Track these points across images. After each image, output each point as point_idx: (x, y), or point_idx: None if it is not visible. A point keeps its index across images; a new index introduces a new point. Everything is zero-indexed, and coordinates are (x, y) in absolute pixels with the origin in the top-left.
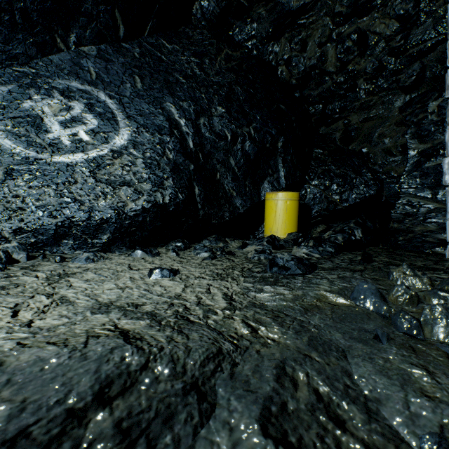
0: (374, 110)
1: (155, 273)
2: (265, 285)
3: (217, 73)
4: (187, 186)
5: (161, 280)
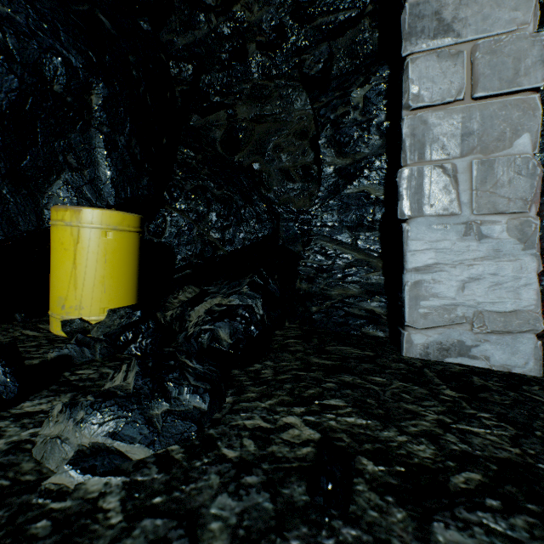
0: (270, 106)
1: None
2: None
3: None
4: None
5: None
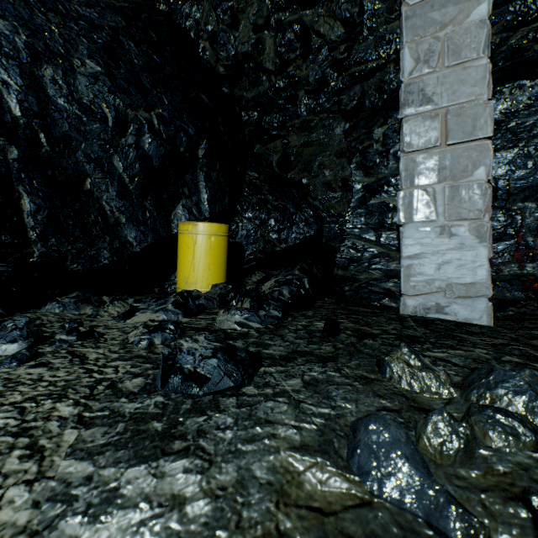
0: (315, 134)
1: None
2: (131, 465)
3: (88, 3)
4: None
5: None
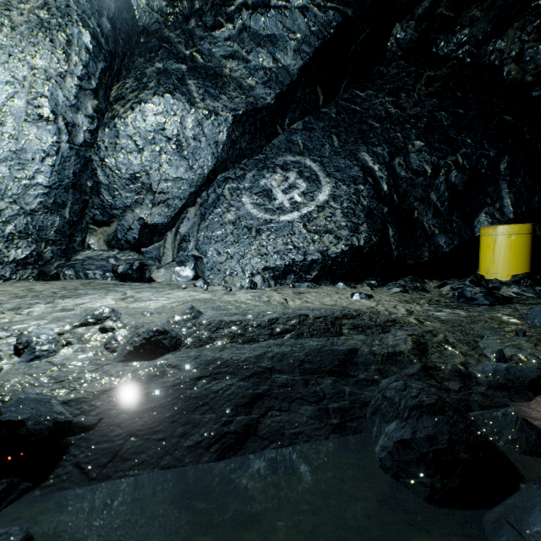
0: None
1: (355, 295)
2: (445, 308)
3: (414, 104)
4: (380, 229)
5: (359, 300)
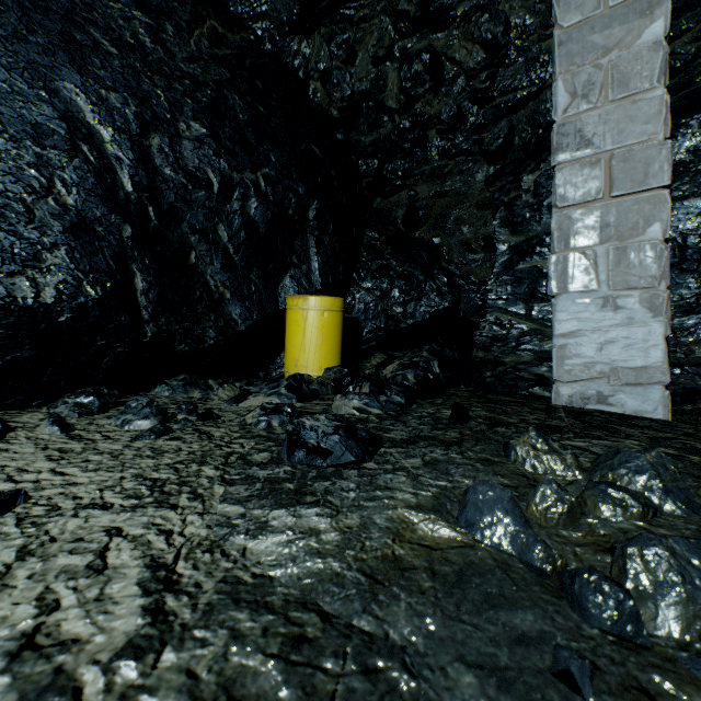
0: (450, 182)
1: None
2: (274, 508)
3: (192, 58)
4: (112, 269)
5: None
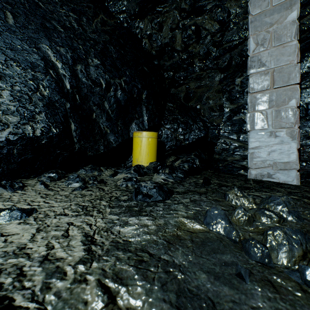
0: (204, 81)
1: None
2: (130, 217)
3: (93, 31)
4: (62, 121)
5: (6, 226)
